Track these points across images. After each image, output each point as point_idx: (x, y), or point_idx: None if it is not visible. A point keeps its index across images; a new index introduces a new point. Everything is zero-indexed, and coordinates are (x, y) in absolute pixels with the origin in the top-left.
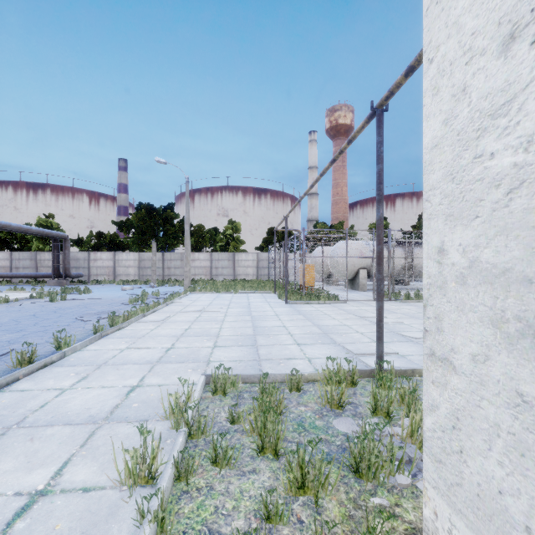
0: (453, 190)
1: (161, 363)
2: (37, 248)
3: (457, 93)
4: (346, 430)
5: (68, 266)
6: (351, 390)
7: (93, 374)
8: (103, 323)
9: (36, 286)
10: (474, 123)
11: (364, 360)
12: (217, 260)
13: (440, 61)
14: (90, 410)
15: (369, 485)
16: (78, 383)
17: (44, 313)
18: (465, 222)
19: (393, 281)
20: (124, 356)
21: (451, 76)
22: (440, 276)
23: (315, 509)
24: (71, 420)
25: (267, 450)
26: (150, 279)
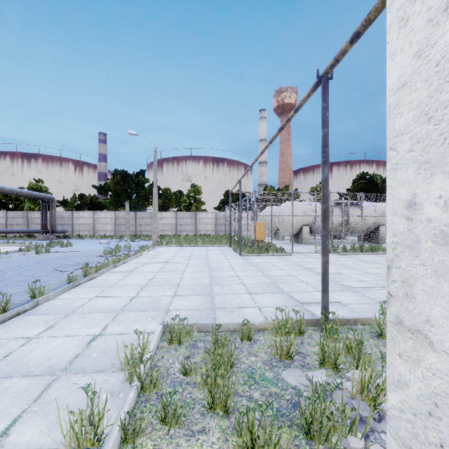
0: (429, 132)
1: (125, 311)
2: (28, 208)
3: (436, 15)
4: (295, 382)
5: (55, 223)
6: (299, 339)
7: (60, 322)
8: (78, 274)
9: (27, 240)
10: None
11: (310, 309)
12: (182, 218)
13: None
14: (51, 360)
15: (320, 448)
16: (45, 331)
17: (29, 264)
18: (447, 169)
19: (332, 236)
20: (92, 305)
21: None
22: (410, 234)
23: None
24: (30, 371)
25: (218, 406)
26: (124, 234)
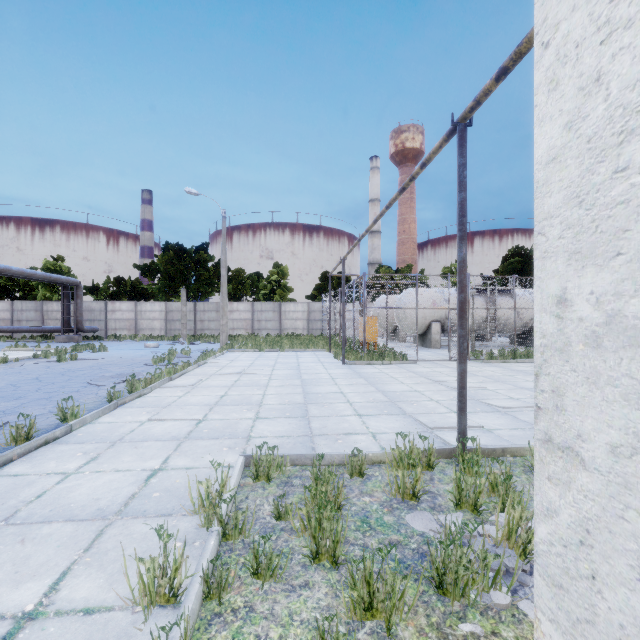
0: (581, 217)
1: (190, 439)
2: (43, 297)
3: (587, 84)
4: (423, 528)
5: (81, 318)
6: (427, 475)
7: (105, 453)
8: (120, 389)
9: (42, 342)
10: (614, 124)
11: (442, 436)
12: (260, 311)
13: (560, 44)
14: (99, 501)
15: (455, 605)
16: (86, 465)
17: (50, 375)
18: (599, 262)
19: (472, 336)
20: (145, 430)
21: (578, 62)
22: (560, 335)
23: (387, 639)
24: (74, 515)
25: (323, 557)
26: (179, 334)
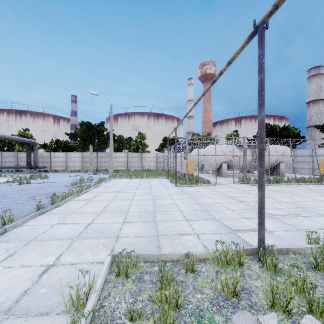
0: None
1: (80, 238)
2: (18, 150)
3: None
4: None
5: (37, 161)
6: (239, 271)
7: (20, 250)
8: (47, 201)
9: (16, 173)
10: None
11: (242, 236)
12: (131, 157)
13: None
14: None
15: None
16: (3, 261)
17: (11, 193)
18: None
19: (245, 171)
20: (53, 231)
21: None
22: None
23: None
24: None
25: None
26: (88, 169)
